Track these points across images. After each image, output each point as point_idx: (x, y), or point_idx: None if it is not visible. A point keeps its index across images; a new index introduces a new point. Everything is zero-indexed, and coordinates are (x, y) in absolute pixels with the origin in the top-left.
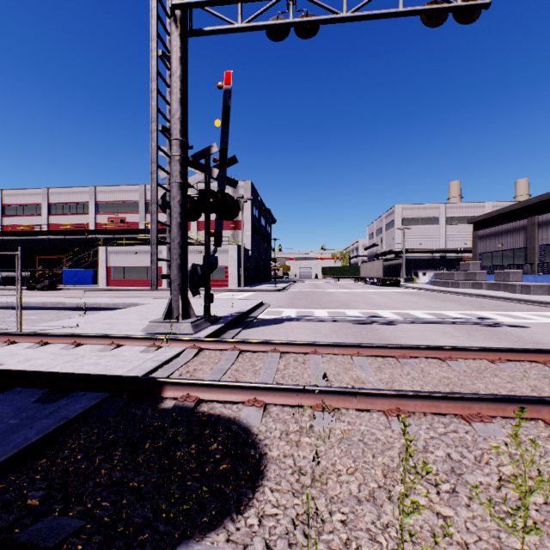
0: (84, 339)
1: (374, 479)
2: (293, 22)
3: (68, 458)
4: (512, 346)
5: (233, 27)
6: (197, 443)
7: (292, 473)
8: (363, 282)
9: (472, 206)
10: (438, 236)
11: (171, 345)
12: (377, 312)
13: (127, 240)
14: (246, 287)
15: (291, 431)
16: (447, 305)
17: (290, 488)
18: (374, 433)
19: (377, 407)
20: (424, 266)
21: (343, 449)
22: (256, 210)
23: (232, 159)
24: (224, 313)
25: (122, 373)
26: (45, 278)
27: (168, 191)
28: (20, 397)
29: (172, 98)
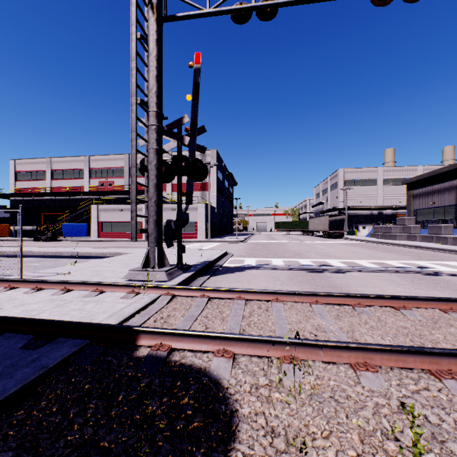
0: (73, 285)
1: (351, 445)
2: (255, 6)
3: (44, 410)
4: (456, 295)
5: (202, 13)
6: (168, 396)
7: (265, 434)
8: (311, 234)
9: (405, 169)
10: (376, 195)
11: (148, 292)
12: (327, 261)
13: (114, 199)
14: (212, 239)
15: (261, 385)
16: (387, 255)
17: (263, 453)
18: (344, 389)
19: (344, 360)
20: (363, 221)
21: (314, 407)
22: (221, 175)
23: (201, 128)
24: (194, 261)
25: (102, 319)
26: (48, 231)
27: (146, 156)
28: (8, 343)
29: (149, 75)
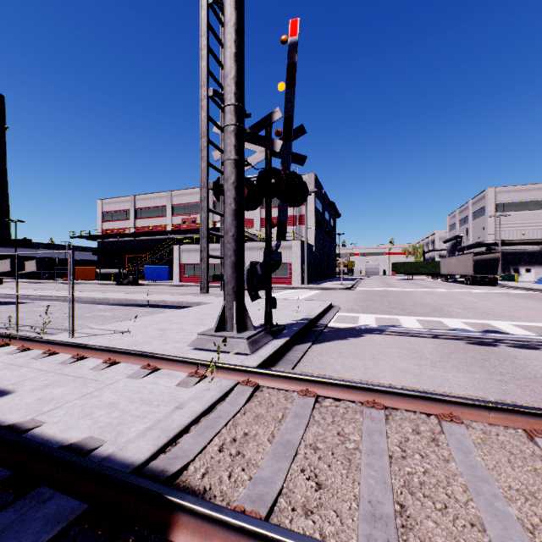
0: (120, 355)
1: None
2: None
3: None
4: None
5: None
6: None
7: None
8: (443, 279)
9: None
10: None
11: (218, 376)
12: (492, 324)
13: (198, 239)
14: (310, 284)
15: None
16: None
17: None
18: None
19: None
20: (527, 261)
21: None
22: (320, 204)
23: (299, 129)
24: (288, 319)
25: (133, 437)
26: (130, 274)
27: (222, 173)
28: None
29: (225, 54)
